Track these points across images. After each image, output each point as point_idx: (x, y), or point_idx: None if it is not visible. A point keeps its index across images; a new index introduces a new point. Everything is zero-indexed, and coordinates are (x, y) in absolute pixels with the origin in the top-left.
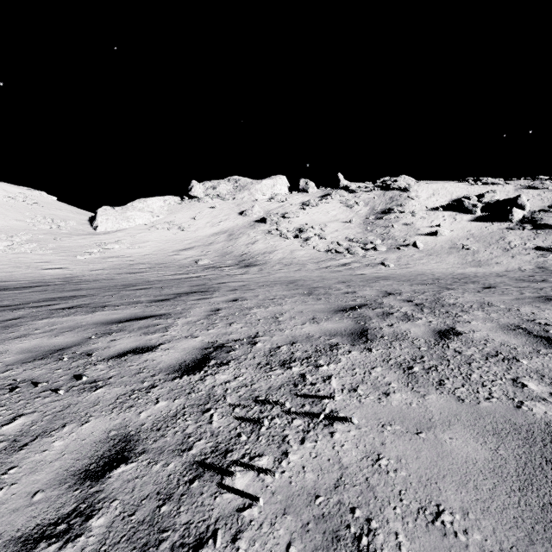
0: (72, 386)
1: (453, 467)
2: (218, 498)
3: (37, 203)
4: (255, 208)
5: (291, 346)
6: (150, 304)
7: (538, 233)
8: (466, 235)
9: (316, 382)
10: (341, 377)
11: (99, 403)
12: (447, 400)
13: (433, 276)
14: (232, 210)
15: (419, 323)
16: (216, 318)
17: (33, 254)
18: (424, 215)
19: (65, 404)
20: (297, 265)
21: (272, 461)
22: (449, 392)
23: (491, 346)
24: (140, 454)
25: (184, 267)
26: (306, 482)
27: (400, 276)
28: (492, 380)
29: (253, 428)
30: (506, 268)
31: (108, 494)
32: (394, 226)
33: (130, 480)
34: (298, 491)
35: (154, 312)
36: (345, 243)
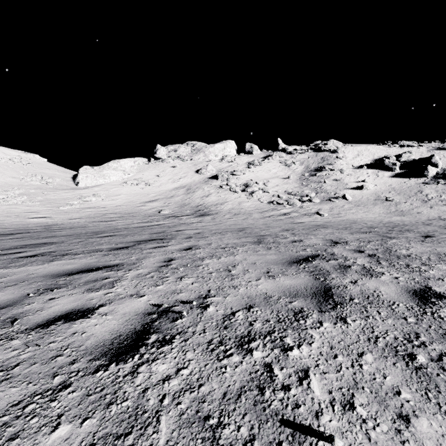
0: None
1: None
2: None
3: (30, 164)
4: (209, 167)
5: (247, 312)
6: (108, 253)
7: None
8: (388, 188)
9: (289, 384)
10: (322, 373)
11: None
12: None
13: (366, 224)
14: (190, 169)
15: (385, 279)
16: (168, 270)
17: (23, 205)
18: (351, 172)
19: None
20: (244, 214)
21: None
22: None
23: None
24: None
25: (148, 216)
26: None
27: (336, 224)
28: None
29: None
30: (428, 217)
31: None
32: (326, 181)
33: None
34: None
35: (108, 262)
36: (284, 196)
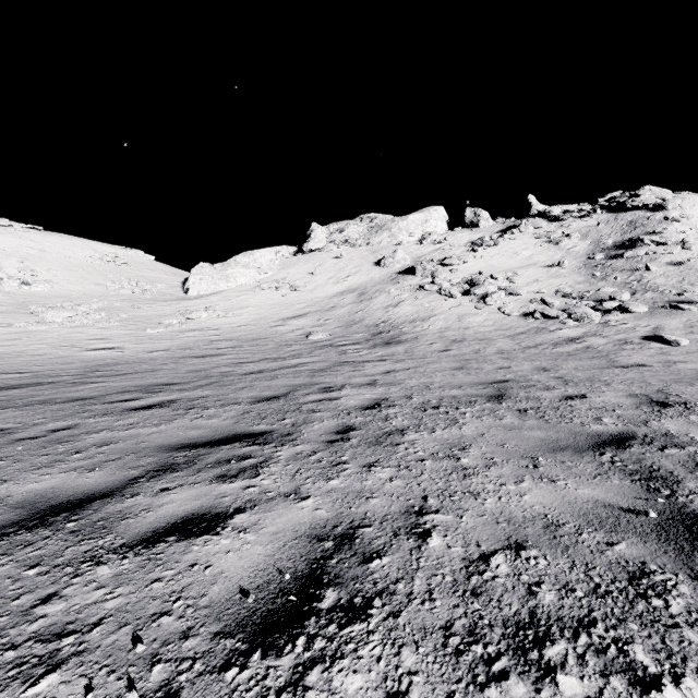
0: None
1: None
2: None
3: (127, 264)
4: (398, 254)
5: None
6: None
7: None
8: None
9: None
10: None
11: None
12: None
13: None
14: (365, 260)
15: None
16: None
17: (95, 327)
18: None
19: None
20: (474, 341)
21: None
22: None
23: None
24: None
25: (284, 346)
26: None
27: None
28: None
29: None
30: None
31: None
32: (651, 268)
33: None
34: None
35: None
36: (557, 301)
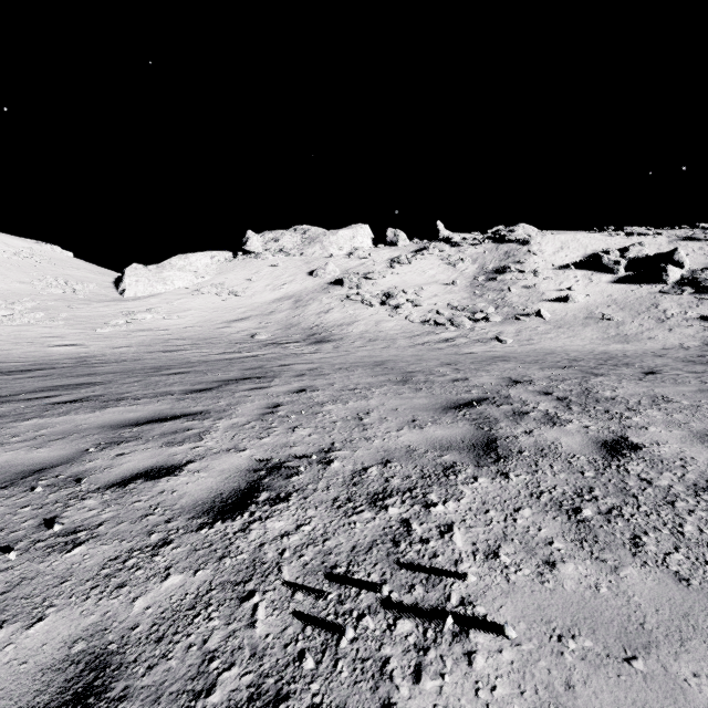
0: (35, 541)
1: None
2: None
3: (47, 261)
4: (329, 266)
5: (383, 467)
6: (184, 397)
7: (702, 298)
8: (606, 300)
9: (428, 537)
10: (468, 527)
11: (71, 576)
12: (659, 580)
13: (567, 356)
14: (299, 269)
15: (570, 428)
16: (274, 419)
17: (39, 326)
18: (550, 275)
19: (15, 579)
20: (384, 340)
21: None
22: (658, 563)
23: (694, 470)
24: (116, 702)
25: (235, 344)
26: None
27: (523, 356)
28: None
29: (326, 639)
30: (663, 345)
31: None
32: (511, 289)
33: None
34: None
35: (187, 409)
36: (447, 312)
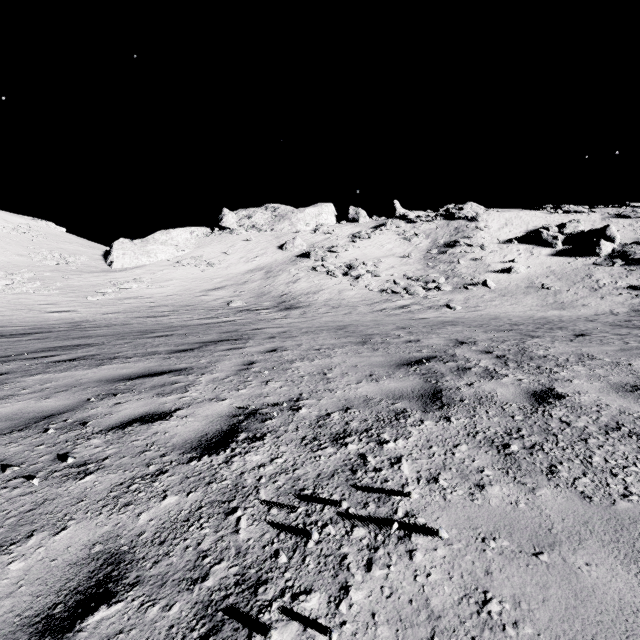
0: (52, 471)
1: (603, 620)
2: None
3: (43, 236)
4: (297, 240)
5: (344, 413)
6: (169, 356)
7: (631, 269)
8: (545, 272)
9: (381, 467)
10: (414, 459)
11: (85, 497)
12: (567, 498)
13: (509, 321)
14: (270, 244)
15: (506, 381)
16: (249, 374)
17: (36, 294)
18: (496, 248)
19: (39, 500)
20: (346, 307)
21: (325, 601)
22: (568, 485)
23: (607, 414)
24: (131, 586)
25: (213, 310)
26: None
27: (470, 321)
28: (622, 466)
29: (296, 541)
30: (595, 311)
31: None
32: (460, 261)
33: (111, 637)
34: None
35: (173, 366)
36: (403, 282)
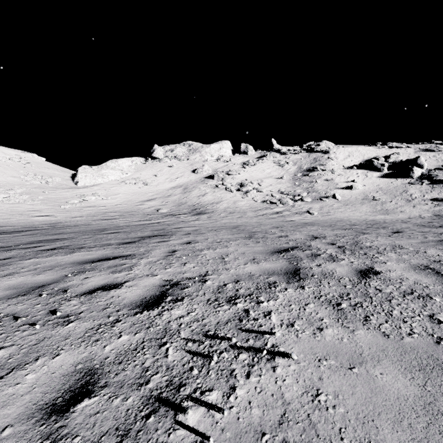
0: (47, 321)
1: (386, 404)
2: (172, 434)
3: (29, 163)
4: (205, 167)
5: (235, 284)
6: (119, 246)
7: (434, 187)
8: (375, 188)
9: (258, 317)
10: (279, 313)
11: (70, 336)
12: (374, 336)
13: (350, 222)
14: (186, 169)
15: (343, 263)
16: (173, 259)
17: (25, 204)
18: (342, 172)
19: (40, 338)
20: (239, 213)
21: (221, 395)
22: (375, 328)
23: (406, 284)
24: (102, 387)
25: (147, 215)
26: (252, 418)
27: (323, 222)
28: (411, 317)
29: (203, 362)
30: (409, 216)
31: (70, 430)
32: (317, 181)
33: (92, 415)
34: (246, 428)
35: (122, 253)
36: (278, 195)
